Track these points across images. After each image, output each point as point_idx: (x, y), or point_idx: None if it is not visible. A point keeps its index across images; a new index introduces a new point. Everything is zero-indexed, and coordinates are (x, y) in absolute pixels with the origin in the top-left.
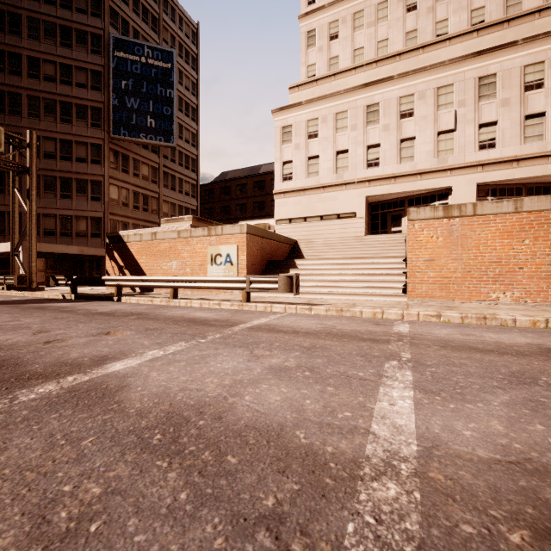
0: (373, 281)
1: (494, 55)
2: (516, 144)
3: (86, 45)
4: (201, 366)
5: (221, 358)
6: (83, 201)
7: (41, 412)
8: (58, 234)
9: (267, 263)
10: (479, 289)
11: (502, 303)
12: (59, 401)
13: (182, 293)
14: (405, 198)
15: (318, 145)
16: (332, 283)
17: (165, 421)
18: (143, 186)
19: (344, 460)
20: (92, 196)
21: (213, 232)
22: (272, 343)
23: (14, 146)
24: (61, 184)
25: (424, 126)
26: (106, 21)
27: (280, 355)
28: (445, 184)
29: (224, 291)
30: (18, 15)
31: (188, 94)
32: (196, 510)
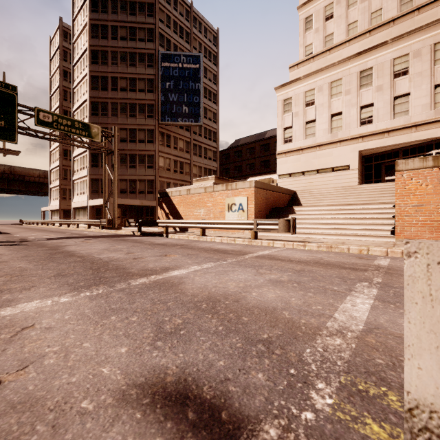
0: (362, 224)
1: None
2: None
3: (144, 62)
4: (224, 276)
5: (237, 273)
6: (143, 169)
7: (144, 290)
8: (128, 192)
9: (270, 210)
10: None
11: None
12: (151, 286)
13: (208, 232)
14: (399, 149)
15: (314, 111)
16: (325, 226)
17: (207, 299)
18: (180, 155)
19: (311, 326)
20: (148, 165)
21: (229, 187)
22: (272, 266)
23: (105, 137)
24: (130, 159)
25: (419, 82)
26: (156, 43)
27: (277, 274)
28: None
29: (237, 231)
30: (106, 51)
31: (210, 84)
32: (227, 334)
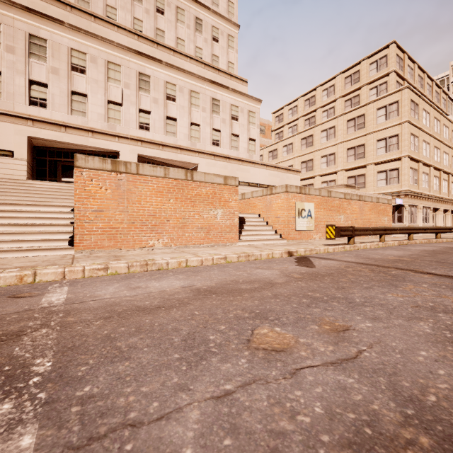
0: (30, 233)
1: (149, 62)
2: (162, 133)
3: None
4: None
5: None
6: None
7: None
8: None
9: None
10: (141, 238)
11: (157, 248)
12: None
13: None
14: (77, 151)
15: None
16: None
17: None
18: None
19: None
20: None
21: None
22: None
23: None
24: None
25: (95, 89)
26: None
27: None
28: (114, 148)
29: None
30: None
31: None
32: None
